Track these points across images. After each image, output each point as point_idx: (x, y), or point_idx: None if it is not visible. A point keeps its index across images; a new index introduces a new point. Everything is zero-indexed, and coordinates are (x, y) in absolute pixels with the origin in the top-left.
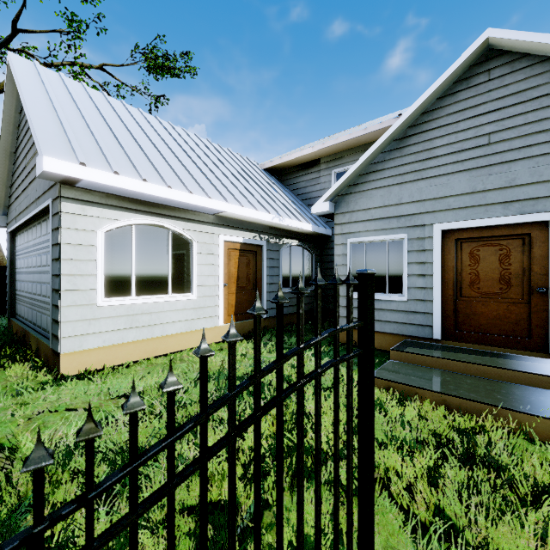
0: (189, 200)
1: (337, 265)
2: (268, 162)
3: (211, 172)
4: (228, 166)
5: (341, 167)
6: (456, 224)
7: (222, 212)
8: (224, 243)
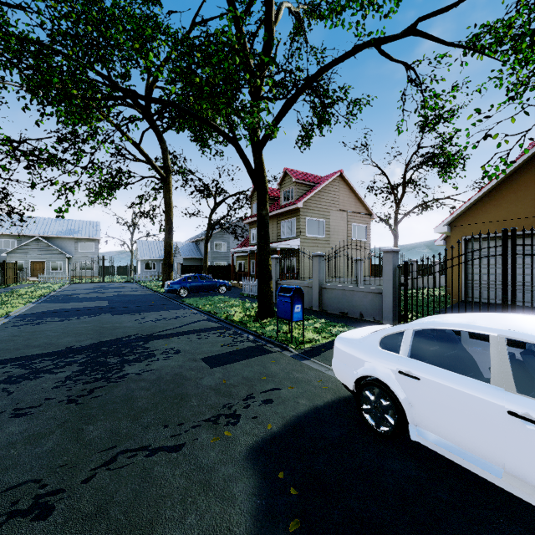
0: None
1: None
2: None
3: None
4: None
5: (1, 239)
6: (33, 260)
7: None
8: None
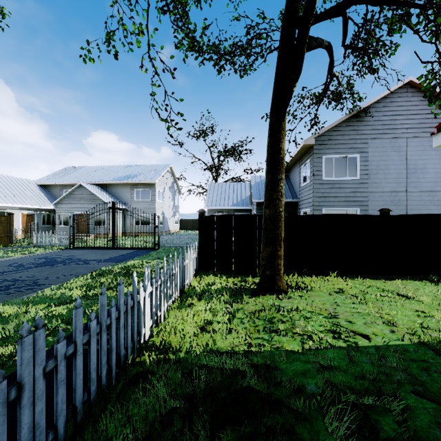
0: (13, 206)
1: (56, 219)
2: (39, 183)
3: (17, 194)
4: (22, 189)
5: (66, 189)
6: (78, 213)
7: (21, 207)
8: (22, 214)
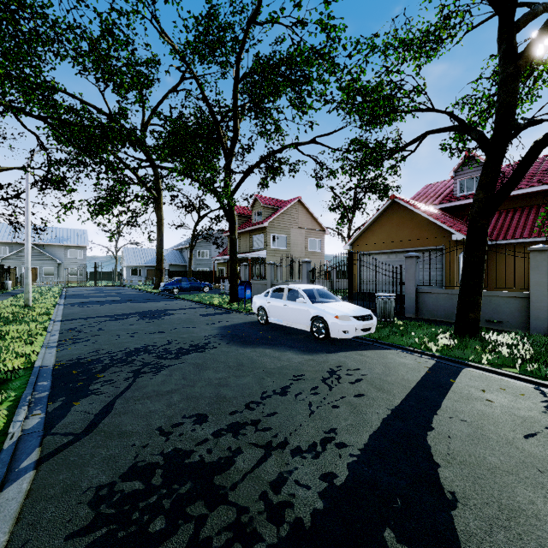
0: None
1: None
2: None
3: None
4: None
5: None
6: None
7: None
8: None
